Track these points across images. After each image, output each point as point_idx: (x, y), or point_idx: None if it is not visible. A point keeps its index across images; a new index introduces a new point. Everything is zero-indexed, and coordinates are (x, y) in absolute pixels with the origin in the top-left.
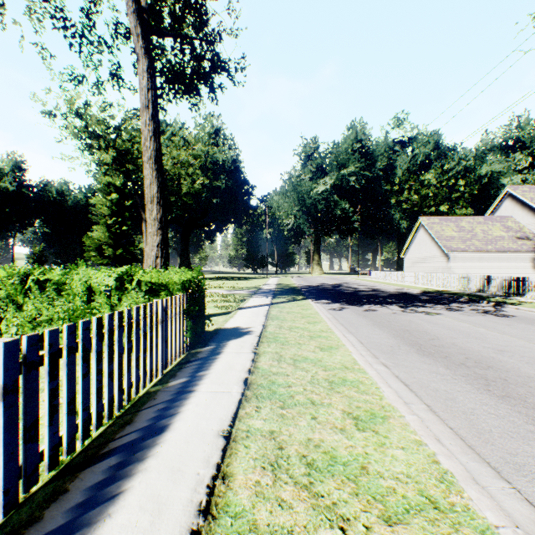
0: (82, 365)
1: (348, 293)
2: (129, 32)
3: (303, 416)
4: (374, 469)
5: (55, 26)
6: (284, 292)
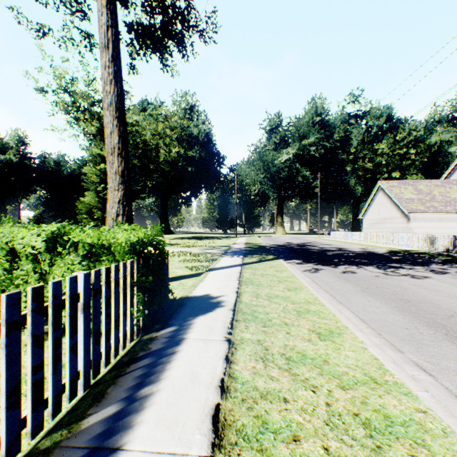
0: None
1: (316, 253)
2: None
3: None
4: None
5: None
6: (254, 251)
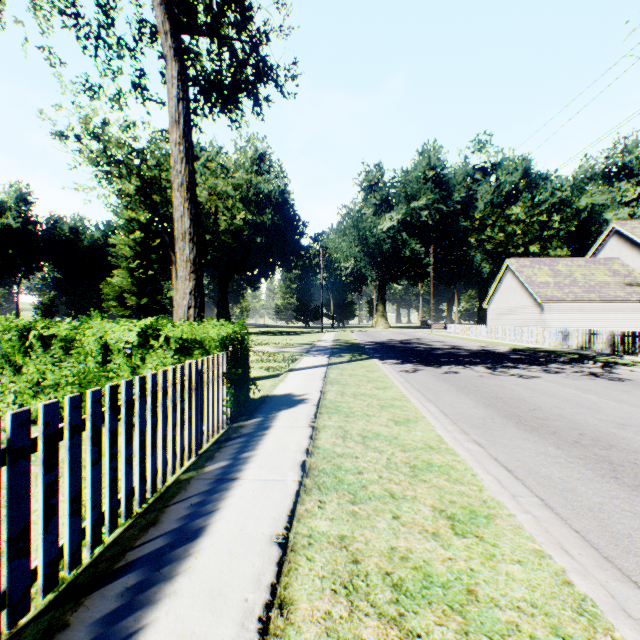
0: (90, 449)
1: (421, 351)
2: (156, 31)
3: (381, 515)
4: (484, 594)
5: (65, 24)
6: (344, 349)
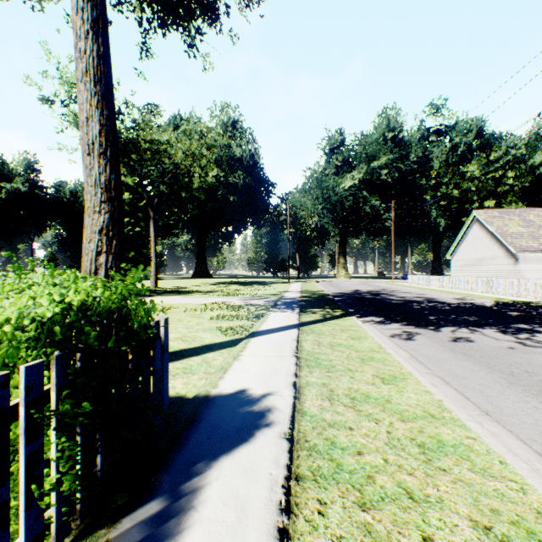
0: None
1: (398, 305)
2: None
3: None
4: None
5: None
6: (313, 302)
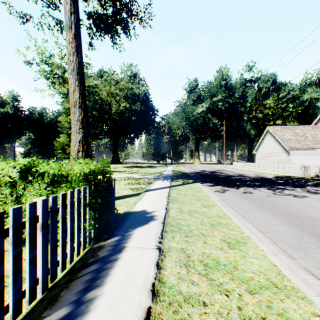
0: None
1: (223, 178)
2: None
3: None
4: None
5: None
6: (178, 176)
